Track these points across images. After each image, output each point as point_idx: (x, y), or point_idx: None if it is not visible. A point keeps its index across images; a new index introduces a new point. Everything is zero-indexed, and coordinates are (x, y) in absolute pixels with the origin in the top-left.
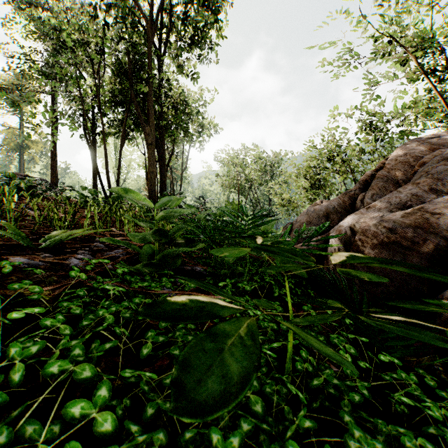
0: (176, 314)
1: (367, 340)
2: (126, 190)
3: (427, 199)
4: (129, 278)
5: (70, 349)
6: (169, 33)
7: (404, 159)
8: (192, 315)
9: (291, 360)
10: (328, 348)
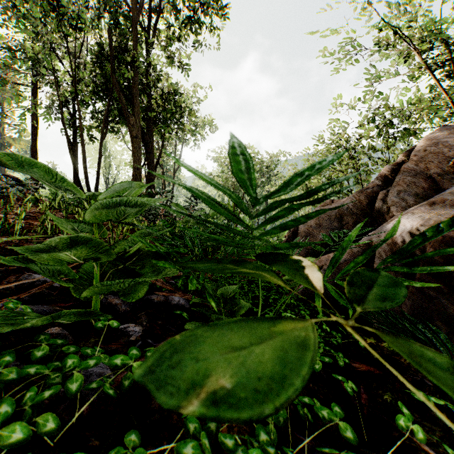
0: None
1: None
2: (15, 160)
3: None
4: None
5: None
6: (157, 17)
7: (435, 150)
8: None
9: None
10: None
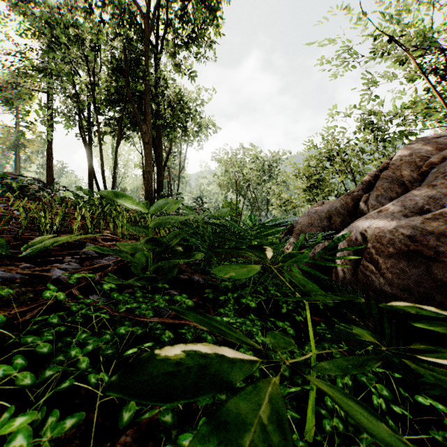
0: (165, 384)
1: (399, 376)
2: (115, 193)
3: (446, 202)
4: (116, 295)
5: (9, 437)
6: (166, 31)
7: (409, 159)
8: (189, 384)
9: (314, 410)
10: (381, 425)
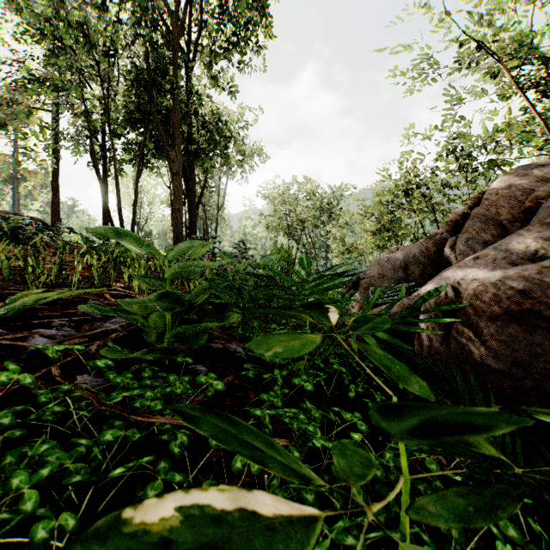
0: None
1: (528, 501)
2: (116, 232)
3: None
4: (113, 376)
5: None
6: (200, 34)
7: (508, 193)
8: None
9: None
10: None
